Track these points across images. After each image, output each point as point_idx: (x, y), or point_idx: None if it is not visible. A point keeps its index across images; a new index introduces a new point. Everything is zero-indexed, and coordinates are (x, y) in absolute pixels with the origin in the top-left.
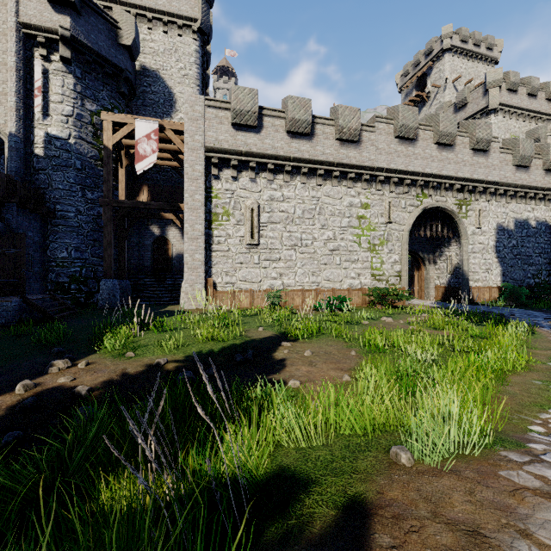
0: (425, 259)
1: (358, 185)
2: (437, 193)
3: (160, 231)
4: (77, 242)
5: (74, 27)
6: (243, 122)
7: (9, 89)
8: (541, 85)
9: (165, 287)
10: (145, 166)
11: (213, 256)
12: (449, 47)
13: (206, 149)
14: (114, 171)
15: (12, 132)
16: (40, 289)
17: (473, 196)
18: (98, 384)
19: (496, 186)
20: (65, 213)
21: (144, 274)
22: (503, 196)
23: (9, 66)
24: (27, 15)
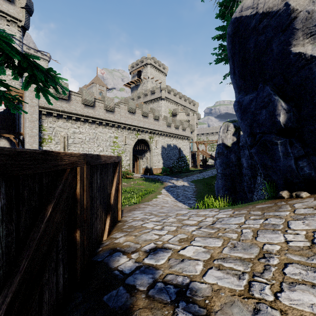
0: (139, 158)
1: (113, 128)
2: (143, 133)
3: None
4: None
5: None
6: (60, 97)
7: None
8: (178, 92)
9: None
10: None
11: None
12: (150, 64)
13: (39, 107)
14: None
15: None
16: None
17: (154, 135)
18: None
19: (161, 132)
20: None
21: None
22: (163, 136)
23: None
24: None
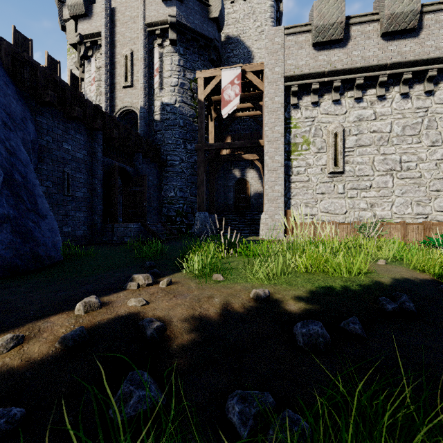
0: None
1: None
2: None
3: (240, 173)
4: (181, 184)
5: (178, 14)
6: (326, 39)
7: (140, 75)
8: None
9: (245, 222)
10: (230, 110)
11: (292, 188)
12: None
13: (285, 79)
14: (206, 126)
15: (141, 105)
16: (157, 220)
17: None
18: (174, 318)
19: None
20: (173, 162)
21: (228, 211)
22: None
23: (139, 59)
24: (150, 16)
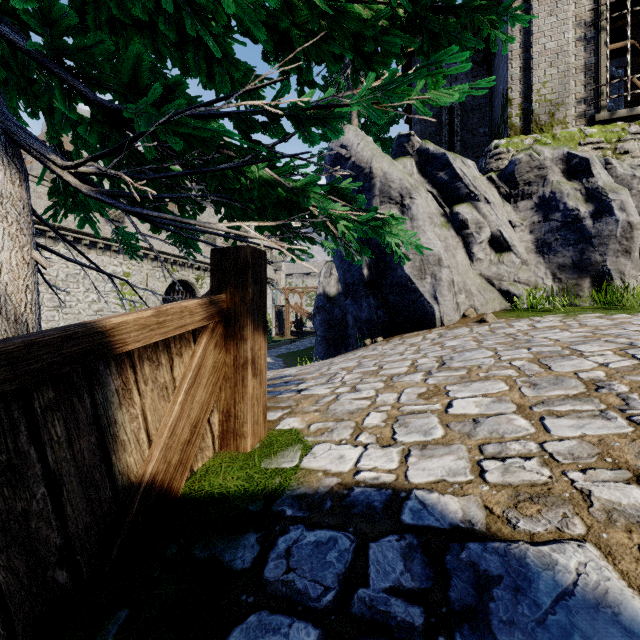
0: None
1: (121, 257)
2: (183, 269)
3: None
4: None
5: None
6: None
7: None
8: None
9: None
10: None
11: None
12: None
13: None
14: None
15: None
16: None
17: (206, 273)
18: None
19: None
20: None
21: None
22: None
23: None
24: None
